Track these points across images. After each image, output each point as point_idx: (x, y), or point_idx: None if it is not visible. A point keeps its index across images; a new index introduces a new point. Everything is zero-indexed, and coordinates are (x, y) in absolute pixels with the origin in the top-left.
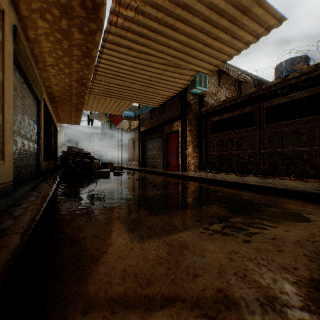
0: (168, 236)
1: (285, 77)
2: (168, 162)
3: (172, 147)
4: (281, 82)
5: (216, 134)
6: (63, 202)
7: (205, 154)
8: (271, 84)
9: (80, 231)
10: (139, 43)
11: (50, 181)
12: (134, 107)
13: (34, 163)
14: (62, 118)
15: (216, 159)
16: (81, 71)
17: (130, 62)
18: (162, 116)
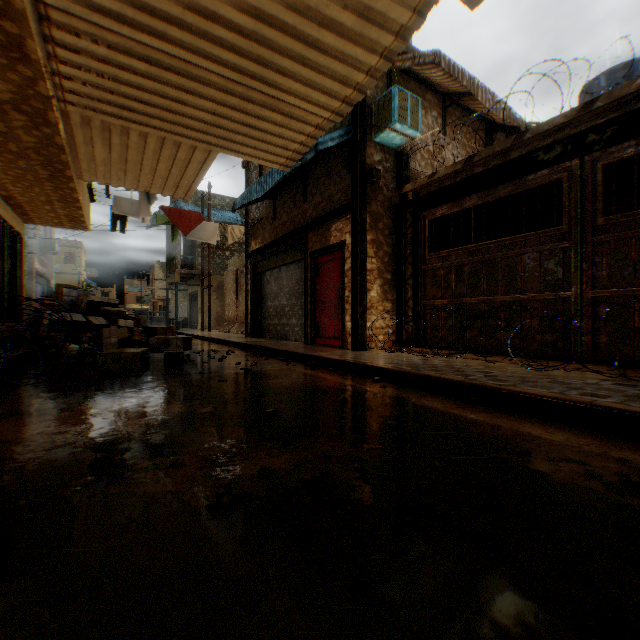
0: None
1: None
2: (317, 326)
3: (328, 288)
4: None
5: (444, 252)
6: None
7: (412, 306)
8: (629, 91)
9: None
10: None
11: None
12: None
13: None
14: (30, 207)
15: (443, 319)
16: None
17: None
18: (301, 209)
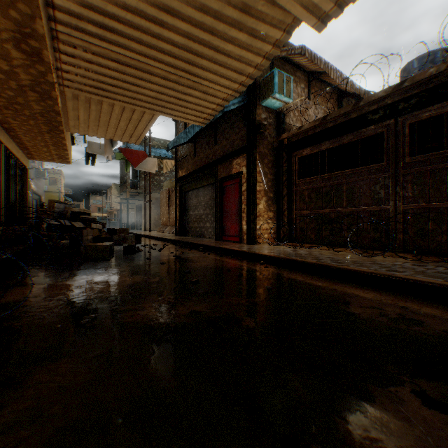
0: None
1: None
2: (224, 228)
3: (231, 202)
4: (446, 70)
5: (307, 179)
6: None
7: (287, 214)
8: (425, 76)
9: None
10: None
11: None
12: None
13: None
14: (33, 149)
15: (307, 223)
16: (11, 5)
17: None
18: (213, 149)
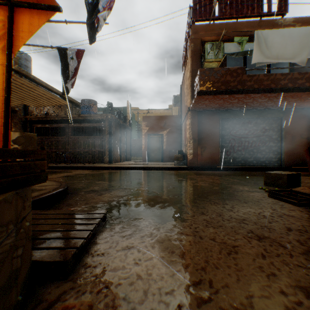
0: None
1: (79, 115)
2: None
3: None
4: (78, 117)
5: (40, 137)
6: None
7: None
8: (74, 116)
9: None
10: None
11: None
12: None
13: None
14: None
15: None
16: None
17: None
18: None
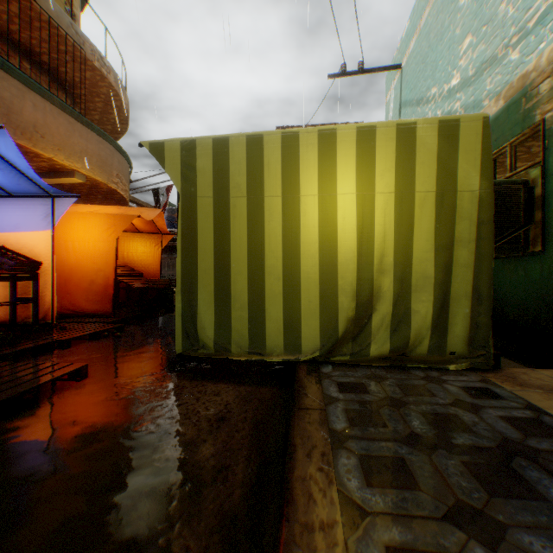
0: None
1: None
2: None
3: None
4: None
5: None
6: None
7: None
8: None
9: None
10: None
11: None
12: None
13: None
14: None
15: None
16: None
17: None
18: None
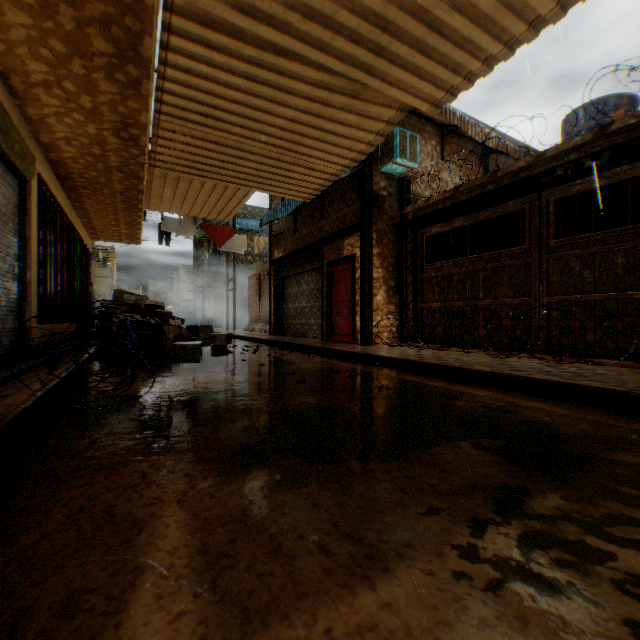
0: (343, 599)
1: (604, 128)
2: (333, 325)
3: (341, 293)
4: (592, 140)
5: (437, 264)
6: (48, 435)
7: (413, 308)
8: (569, 146)
9: (29, 571)
10: (260, 17)
11: (46, 372)
12: (262, 210)
13: (8, 328)
14: (100, 229)
15: (437, 319)
16: (121, 102)
17: (240, 79)
18: (319, 225)
